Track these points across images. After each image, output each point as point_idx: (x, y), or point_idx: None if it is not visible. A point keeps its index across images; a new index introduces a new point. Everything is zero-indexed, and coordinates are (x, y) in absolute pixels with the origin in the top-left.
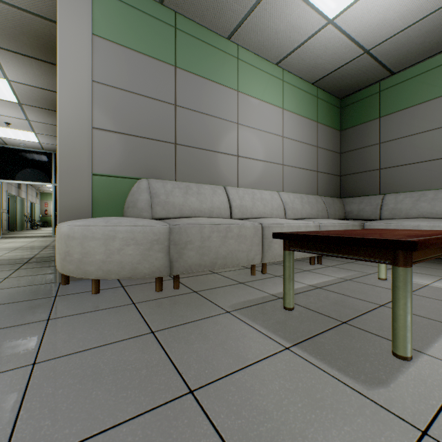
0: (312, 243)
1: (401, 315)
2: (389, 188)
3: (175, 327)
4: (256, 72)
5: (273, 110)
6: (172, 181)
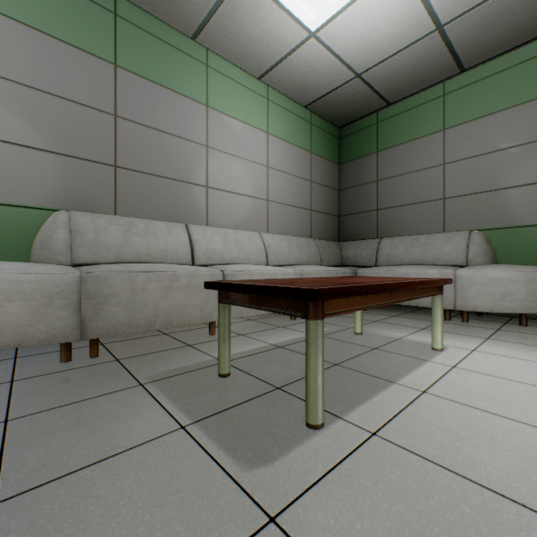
0: (242, 294)
1: (311, 377)
2: (387, 231)
3: (48, 410)
4: (232, 86)
5: (255, 133)
6: (108, 216)
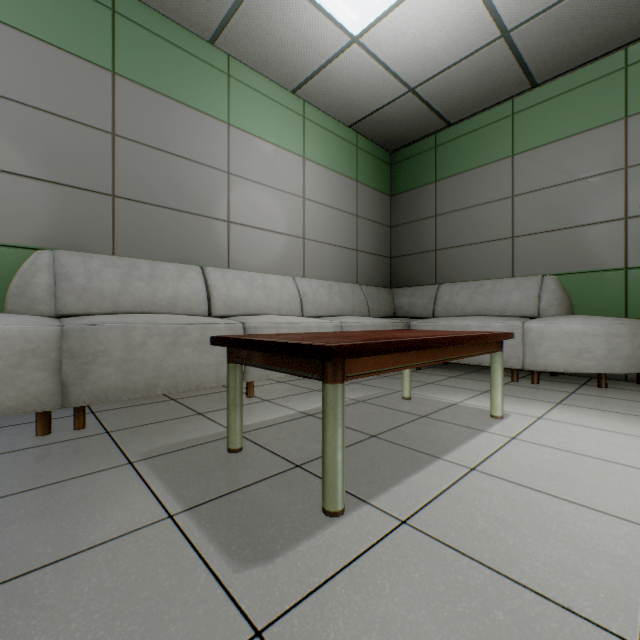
0: (254, 351)
1: (328, 453)
2: (447, 276)
3: (7, 496)
4: (260, 100)
5: (288, 158)
6: (103, 256)
